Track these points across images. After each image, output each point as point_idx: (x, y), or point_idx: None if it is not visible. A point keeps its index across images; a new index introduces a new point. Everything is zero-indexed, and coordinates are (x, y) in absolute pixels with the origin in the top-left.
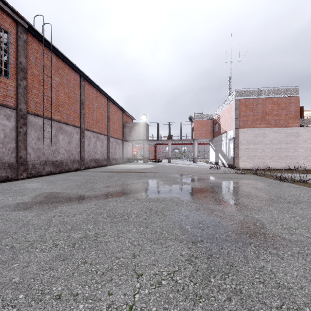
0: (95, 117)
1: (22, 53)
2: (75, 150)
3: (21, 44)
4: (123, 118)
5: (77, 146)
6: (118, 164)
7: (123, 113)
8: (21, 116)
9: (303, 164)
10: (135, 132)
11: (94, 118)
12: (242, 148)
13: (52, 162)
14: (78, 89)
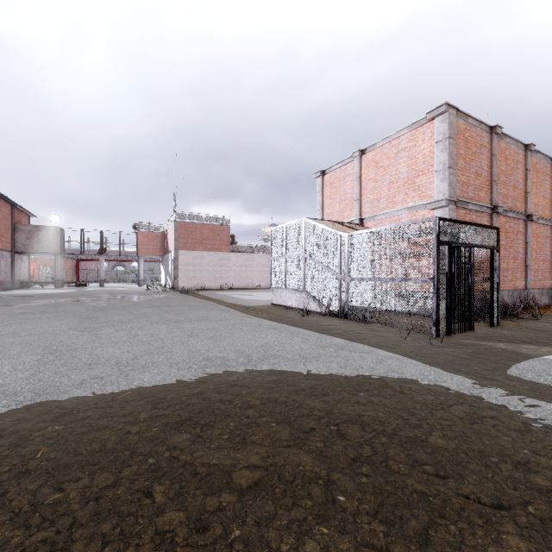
0: None
1: None
2: None
3: None
4: (13, 216)
5: None
6: (9, 291)
7: (13, 208)
8: None
9: (233, 284)
10: (39, 241)
11: None
12: (182, 269)
13: None
14: None
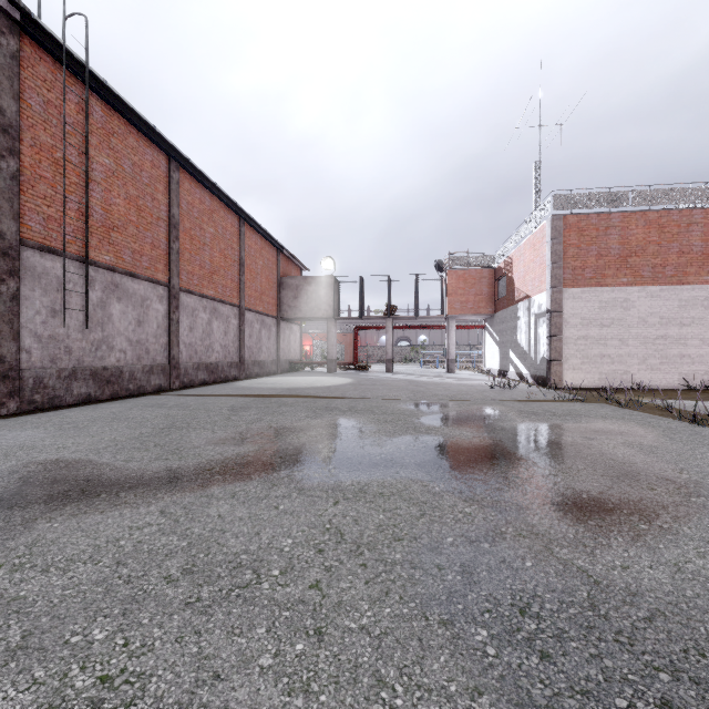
0: (208, 261)
1: (6, 85)
2: (156, 342)
3: (1, 63)
4: (278, 265)
5: (162, 333)
6: (266, 377)
7: (278, 254)
8: (3, 252)
9: None
10: (308, 300)
11: (206, 263)
12: (571, 336)
13: (93, 371)
14: (163, 189)
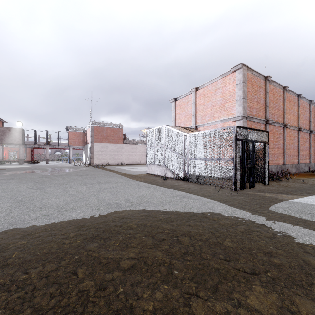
0: None
1: None
2: None
3: None
4: None
5: None
6: None
7: None
8: None
9: (125, 162)
10: (9, 137)
11: None
12: (95, 154)
13: None
14: None
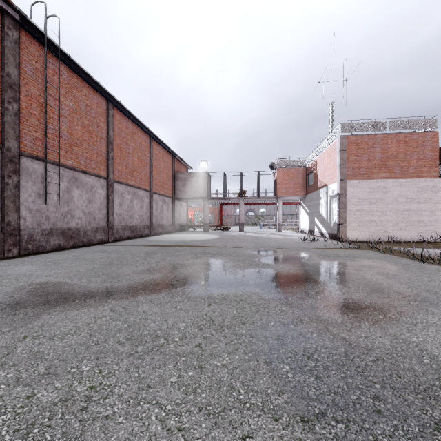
0: (131, 163)
1: (11, 59)
2: (99, 213)
3: (9, 46)
4: (173, 166)
5: (103, 207)
6: (166, 234)
7: (173, 158)
8: (10, 159)
9: None
10: (191, 187)
11: (129, 165)
12: (352, 209)
13: (62, 230)
14: (104, 120)
